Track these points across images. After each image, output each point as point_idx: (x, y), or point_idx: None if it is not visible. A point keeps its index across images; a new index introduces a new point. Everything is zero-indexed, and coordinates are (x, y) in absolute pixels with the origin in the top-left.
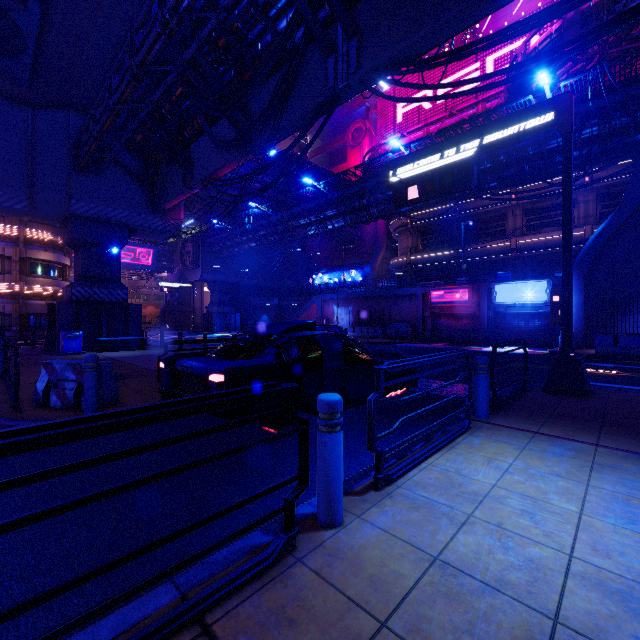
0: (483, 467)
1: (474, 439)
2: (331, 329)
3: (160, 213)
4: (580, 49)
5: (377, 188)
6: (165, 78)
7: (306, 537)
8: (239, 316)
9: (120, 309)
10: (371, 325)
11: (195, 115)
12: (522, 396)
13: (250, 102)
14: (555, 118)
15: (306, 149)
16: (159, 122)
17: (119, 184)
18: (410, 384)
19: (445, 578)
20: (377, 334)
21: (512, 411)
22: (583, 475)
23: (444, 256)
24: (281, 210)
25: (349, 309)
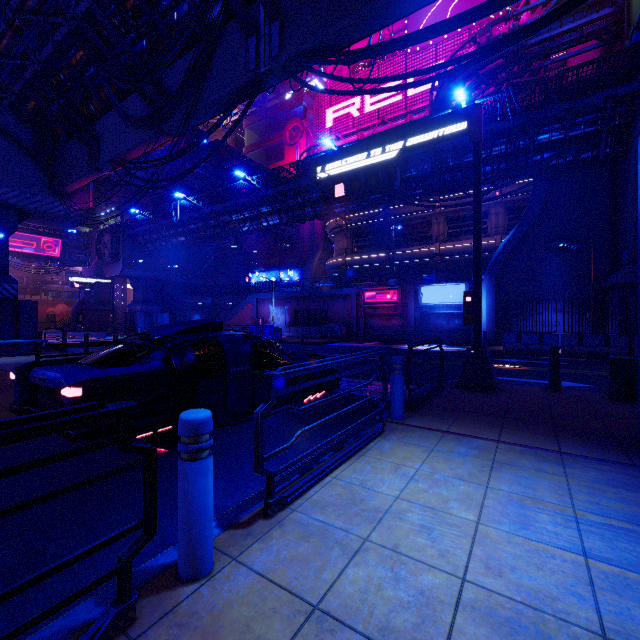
0: (389, 476)
1: (386, 443)
2: (265, 329)
3: (58, 195)
4: (486, 58)
5: (312, 187)
6: (54, 33)
7: (155, 601)
8: (167, 316)
9: (7, 307)
10: (307, 325)
11: (102, 85)
12: (438, 393)
13: (166, 77)
14: (467, 127)
15: (227, 134)
16: (56, 89)
17: (5, 157)
18: (331, 386)
19: (320, 637)
20: (313, 334)
21: (427, 410)
22: (484, 476)
23: (377, 258)
24: (212, 203)
25: (285, 309)
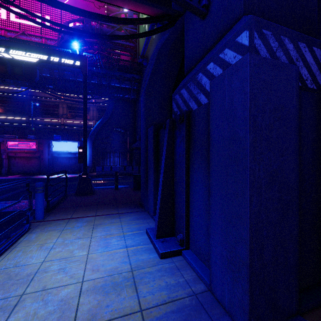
0: (37, 252)
1: (32, 235)
2: None
3: None
4: (90, 38)
5: None
6: None
7: None
8: None
9: None
10: None
11: None
12: (64, 200)
13: None
14: (80, 65)
15: None
16: None
17: None
18: None
19: None
20: None
21: (58, 210)
22: (90, 233)
23: (19, 120)
24: None
25: None
